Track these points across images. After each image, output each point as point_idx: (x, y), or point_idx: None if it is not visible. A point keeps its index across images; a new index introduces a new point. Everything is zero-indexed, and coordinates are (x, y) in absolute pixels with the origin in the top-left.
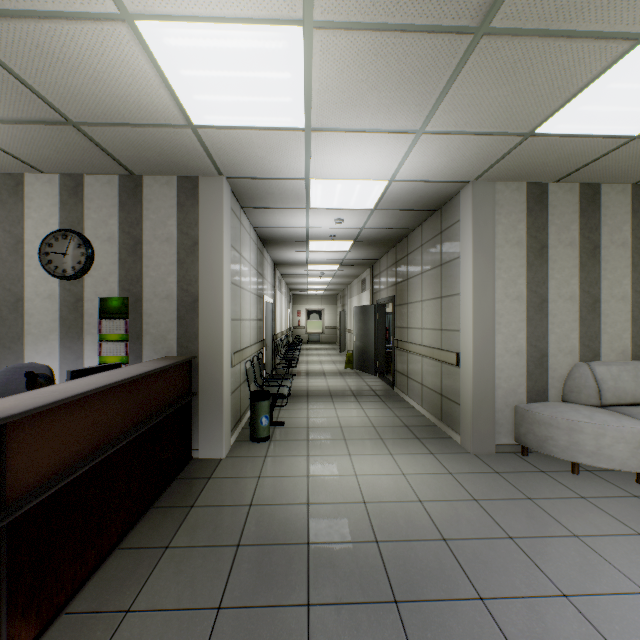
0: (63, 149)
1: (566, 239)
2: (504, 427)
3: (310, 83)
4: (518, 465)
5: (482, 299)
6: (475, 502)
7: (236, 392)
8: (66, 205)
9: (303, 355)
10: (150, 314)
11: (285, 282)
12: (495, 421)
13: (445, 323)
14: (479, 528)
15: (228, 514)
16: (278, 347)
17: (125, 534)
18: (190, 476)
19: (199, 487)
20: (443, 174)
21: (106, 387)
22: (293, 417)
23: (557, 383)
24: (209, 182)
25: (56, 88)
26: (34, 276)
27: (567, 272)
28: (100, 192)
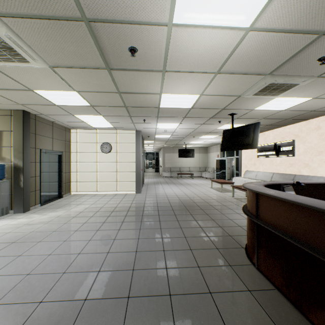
0: None
1: None
2: None
3: None
4: None
5: None
6: None
7: None
8: None
9: None
10: None
11: None
12: None
13: None
14: None
15: None
16: None
17: None
18: None
19: None
20: None
21: (288, 201)
22: None
23: None
24: None
25: None
26: None
27: None
28: None
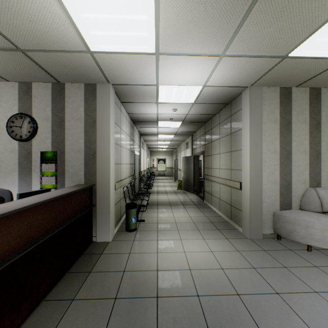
0: (18, 66)
1: (302, 119)
2: (267, 224)
3: (158, 23)
4: (276, 246)
5: (255, 152)
6: (254, 269)
7: (118, 204)
8: (22, 99)
9: (155, 182)
10: (69, 161)
11: (146, 144)
12: (262, 220)
13: (233, 166)
14: (258, 287)
15: (111, 277)
16: (142, 178)
17: (49, 291)
18: (90, 252)
19: (95, 259)
20: (233, 82)
21: (34, 205)
22: (149, 217)
23: (297, 199)
24: (102, 87)
25: (7, 26)
26: (4, 139)
27: (302, 137)
28: (41, 92)
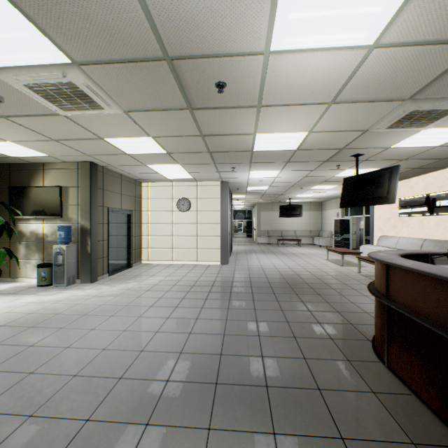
0: None
1: None
2: None
3: (272, 5)
4: None
5: None
6: None
7: None
8: None
9: None
10: None
11: None
12: None
13: None
14: (100, 433)
15: None
16: None
17: None
18: None
19: None
20: None
21: (428, 274)
22: None
23: None
24: None
25: None
26: None
27: None
28: None
